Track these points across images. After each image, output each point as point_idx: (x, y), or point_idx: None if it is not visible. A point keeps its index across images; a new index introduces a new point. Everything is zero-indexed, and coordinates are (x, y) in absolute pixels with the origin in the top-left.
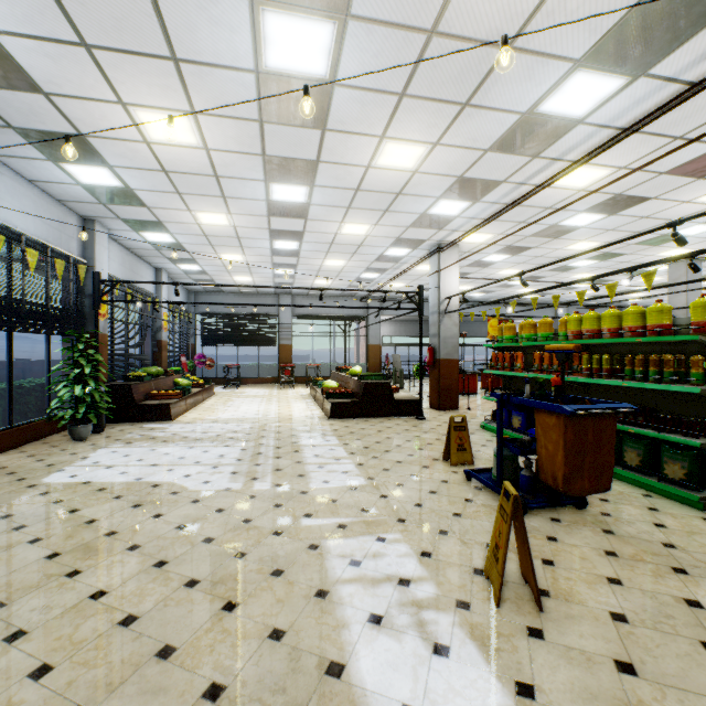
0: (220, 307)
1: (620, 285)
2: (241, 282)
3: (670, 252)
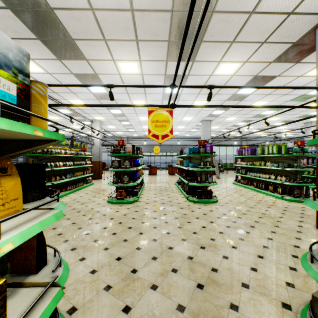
0: (67, 142)
1: (178, 131)
2: (65, 133)
3: (185, 118)
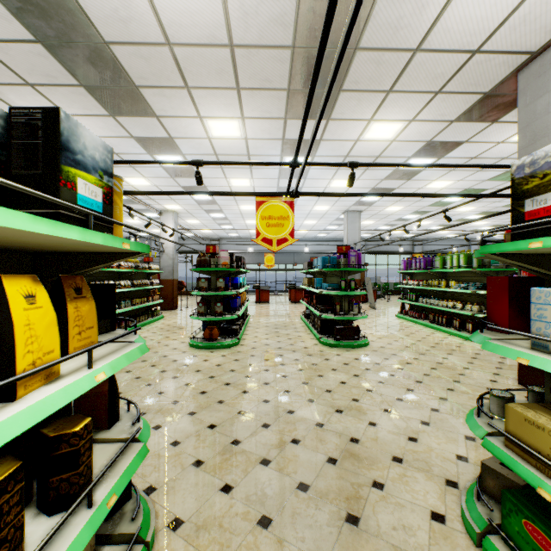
0: None
1: (305, 229)
2: None
3: (317, 208)
